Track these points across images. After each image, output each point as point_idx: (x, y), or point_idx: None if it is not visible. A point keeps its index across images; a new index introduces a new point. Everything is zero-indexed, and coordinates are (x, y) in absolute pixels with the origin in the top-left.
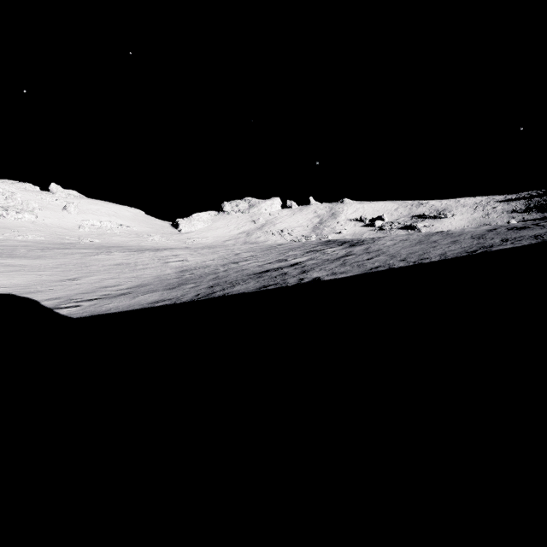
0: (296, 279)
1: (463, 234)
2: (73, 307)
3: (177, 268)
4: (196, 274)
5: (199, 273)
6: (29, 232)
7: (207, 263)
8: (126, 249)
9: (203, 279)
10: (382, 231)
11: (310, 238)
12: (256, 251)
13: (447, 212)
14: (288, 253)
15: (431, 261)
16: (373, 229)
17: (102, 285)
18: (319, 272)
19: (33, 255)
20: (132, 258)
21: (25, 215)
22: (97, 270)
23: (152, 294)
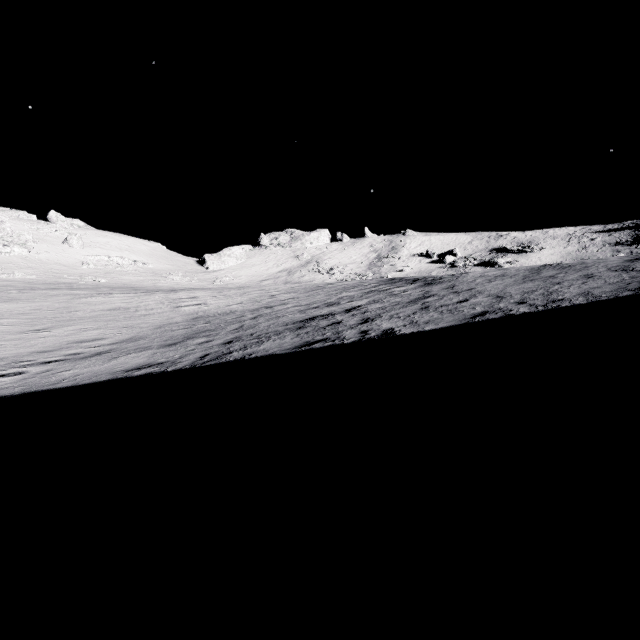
0: (356, 331)
1: (590, 266)
2: (11, 375)
3: (190, 315)
4: (212, 323)
5: (218, 321)
6: (17, 270)
7: (231, 308)
8: (131, 290)
9: (221, 330)
10: (454, 268)
11: (366, 277)
12: (298, 292)
13: (533, 245)
14: (341, 294)
15: (574, 303)
16: (442, 266)
17: (78, 338)
18: (389, 320)
19: (4, 296)
20: (135, 301)
21: (14, 249)
22: (80, 317)
23: (139, 354)
